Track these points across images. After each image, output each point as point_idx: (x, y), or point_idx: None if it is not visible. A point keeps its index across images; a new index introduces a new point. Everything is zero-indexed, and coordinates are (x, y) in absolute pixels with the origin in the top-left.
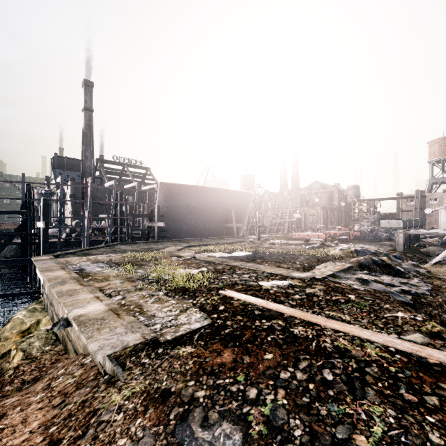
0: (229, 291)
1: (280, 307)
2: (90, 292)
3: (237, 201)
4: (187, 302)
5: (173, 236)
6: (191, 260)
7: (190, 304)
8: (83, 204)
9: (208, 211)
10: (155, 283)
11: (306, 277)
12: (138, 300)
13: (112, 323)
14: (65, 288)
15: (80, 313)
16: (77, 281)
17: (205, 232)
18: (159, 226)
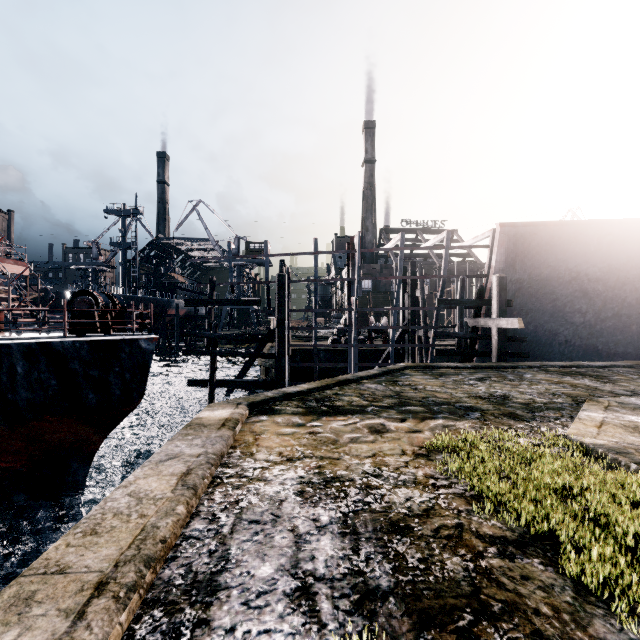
0: None
1: None
2: None
3: None
4: None
5: (529, 351)
6: None
7: None
8: (349, 286)
9: (638, 287)
10: None
11: None
12: None
13: None
14: None
15: None
16: None
17: (625, 344)
18: (502, 329)
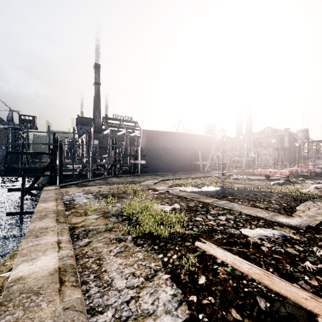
0: (208, 244)
1: (297, 293)
2: (58, 233)
3: (202, 143)
4: (156, 257)
5: (152, 171)
6: (164, 194)
7: (159, 262)
8: (89, 147)
9: (179, 151)
10: (127, 221)
11: (299, 226)
12: (102, 247)
13: (43, 306)
14: (40, 224)
15: (22, 273)
16: (57, 215)
17: (177, 168)
18: (141, 163)
